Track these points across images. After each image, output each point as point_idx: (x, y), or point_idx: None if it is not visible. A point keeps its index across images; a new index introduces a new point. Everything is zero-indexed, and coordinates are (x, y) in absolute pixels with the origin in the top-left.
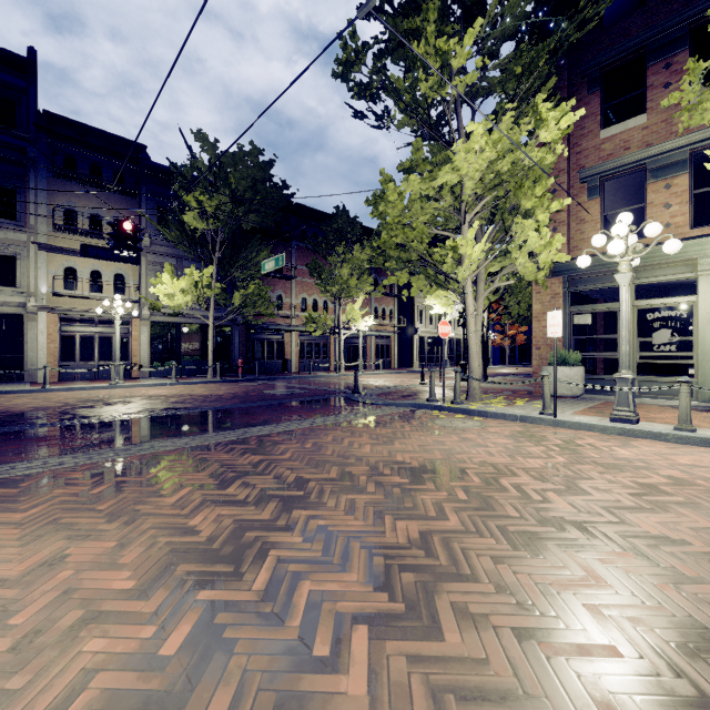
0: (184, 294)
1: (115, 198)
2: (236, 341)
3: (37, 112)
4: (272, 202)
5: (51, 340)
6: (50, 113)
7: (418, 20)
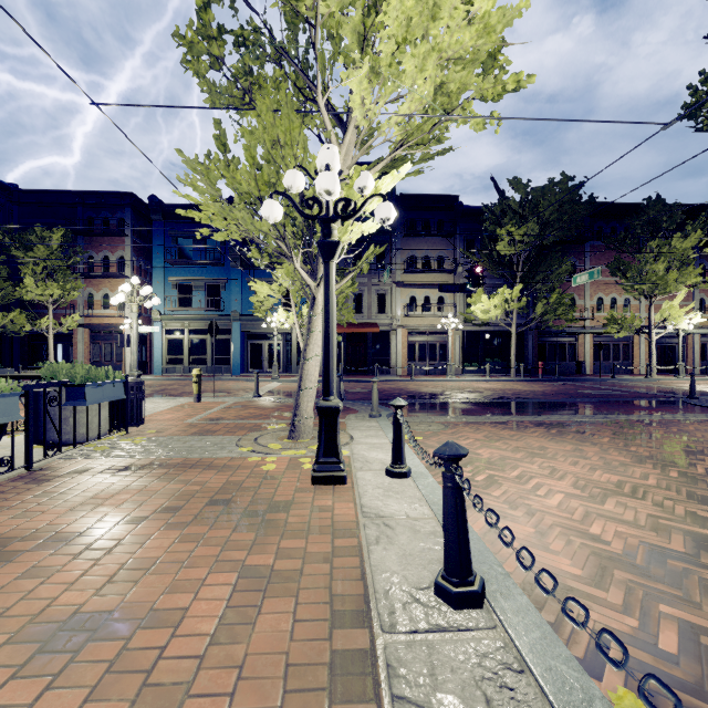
0: (495, 309)
1: (438, 240)
2: (529, 344)
3: (396, 197)
4: (577, 217)
5: (403, 347)
6: (403, 195)
7: None
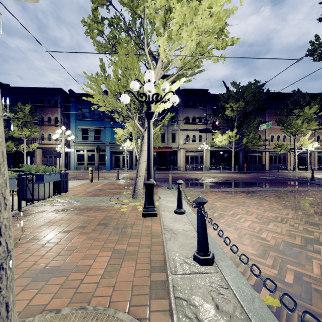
0: (225, 140)
1: (199, 109)
2: (240, 156)
3: (180, 90)
4: (261, 99)
5: (183, 157)
6: (183, 89)
7: None
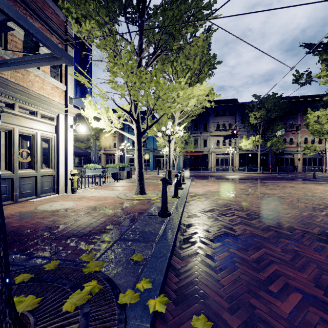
0: (249, 144)
1: (229, 117)
2: (270, 158)
3: (211, 101)
4: (282, 107)
5: (214, 160)
6: (213, 100)
7: (324, 57)
